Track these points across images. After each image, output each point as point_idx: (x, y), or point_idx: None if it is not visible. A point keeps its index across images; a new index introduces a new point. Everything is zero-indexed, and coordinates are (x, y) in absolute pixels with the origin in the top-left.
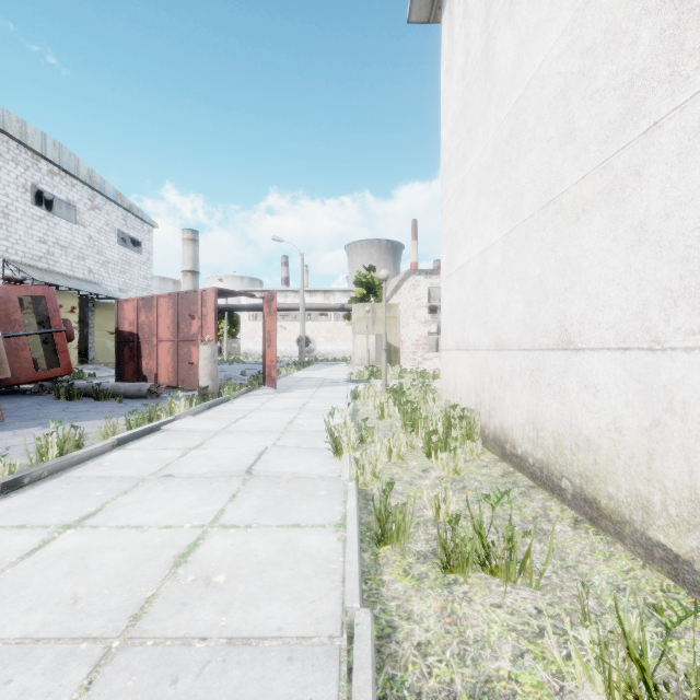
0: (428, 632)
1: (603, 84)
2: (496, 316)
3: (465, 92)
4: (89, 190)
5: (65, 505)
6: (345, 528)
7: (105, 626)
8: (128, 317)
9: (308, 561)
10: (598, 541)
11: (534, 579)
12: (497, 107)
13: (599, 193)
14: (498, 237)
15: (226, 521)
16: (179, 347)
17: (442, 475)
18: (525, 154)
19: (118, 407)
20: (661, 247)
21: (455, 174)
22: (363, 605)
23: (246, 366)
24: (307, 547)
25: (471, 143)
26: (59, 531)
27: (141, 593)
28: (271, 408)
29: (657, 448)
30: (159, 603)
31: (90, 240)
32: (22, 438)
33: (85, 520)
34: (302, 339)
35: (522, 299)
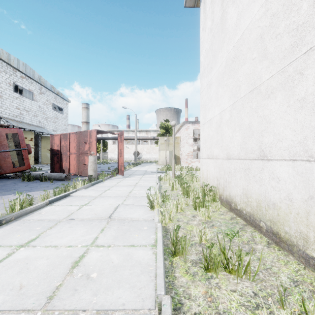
0: (199, 306)
1: (282, 30)
2: (227, 143)
3: (211, 38)
4: (39, 85)
5: (21, 235)
6: (156, 247)
7: (34, 303)
8: (56, 143)
9: (138, 265)
10: (280, 254)
11: (251, 276)
12: (227, 44)
13: (280, 83)
14: (228, 106)
15: (98, 243)
16: (79, 156)
17: (202, 219)
18: (241, 66)
19: (51, 184)
20: (313, 110)
21: (207, 76)
22: (166, 290)
23: (110, 165)
24: (138, 257)
25: (215, 62)
26: (17, 248)
27: (54, 283)
28: (121, 185)
29: (312, 210)
30: (62, 289)
31: (39, 107)
32: (4, 200)
33: (30, 242)
34: (136, 153)
35: (240, 135)
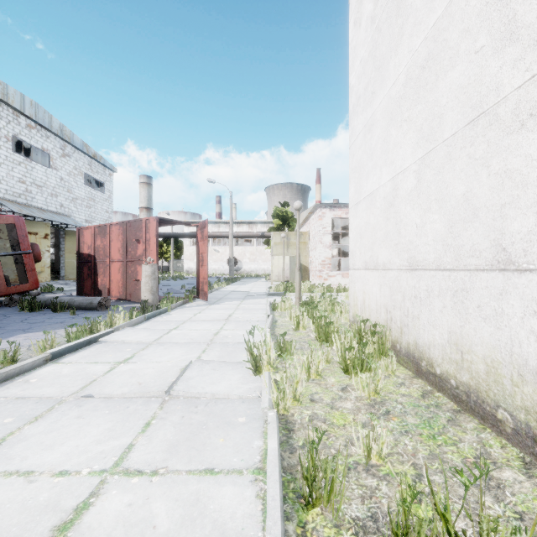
0: None
1: None
2: (409, 237)
3: (374, 35)
4: (60, 141)
5: None
6: (264, 476)
7: None
8: (87, 242)
9: None
10: None
11: None
12: (410, 37)
13: None
14: (411, 162)
15: (131, 463)
16: (128, 266)
17: (362, 395)
18: (446, 73)
19: (70, 318)
20: None
21: (363, 112)
22: None
23: (187, 282)
24: (219, 510)
25: (381, 80)
26: None
27: None
28: (201, 319)
29: None
30: None
31: (61, 180)
32: None
33: None
34: (231, 260)
35: (441, 219)
